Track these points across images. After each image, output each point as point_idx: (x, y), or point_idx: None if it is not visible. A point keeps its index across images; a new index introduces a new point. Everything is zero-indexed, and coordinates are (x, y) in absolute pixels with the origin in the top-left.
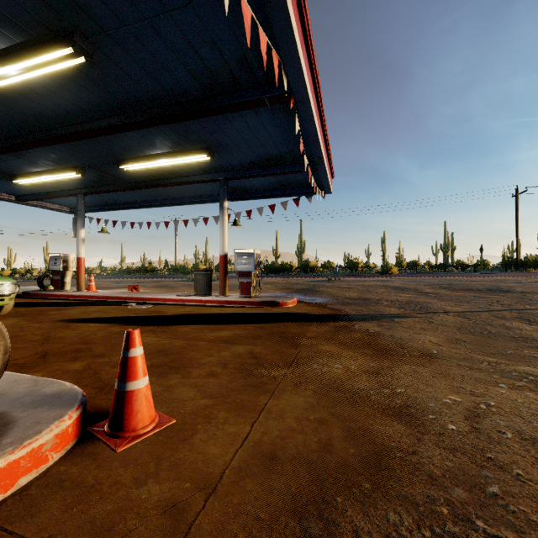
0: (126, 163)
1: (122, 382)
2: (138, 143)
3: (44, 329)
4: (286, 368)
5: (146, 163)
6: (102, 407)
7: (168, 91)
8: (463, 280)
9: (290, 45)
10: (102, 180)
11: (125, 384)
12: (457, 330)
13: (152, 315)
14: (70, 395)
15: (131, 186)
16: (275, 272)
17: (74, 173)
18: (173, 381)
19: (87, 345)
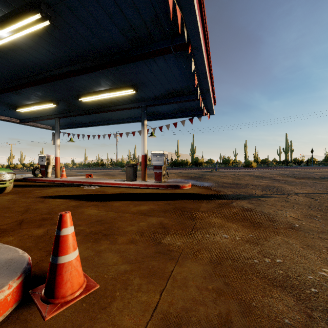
0: (83, 97)
1: (54, 256)
2: (89, 83)
3: (28, 202)
4: (186, 237)
5: (95, 96)
6: (47, 269)
7: (106, 45)
8: (302, 171)
9: (189, 3)
10: (69, 108)
11: (57, 258)
12: (308, 208)
13: (98, 194)
14: (18, 263)
15: (87, 112)
16: (177, 166)
17: (51, 104)
18: (103, 246)
19: (51, 215)
